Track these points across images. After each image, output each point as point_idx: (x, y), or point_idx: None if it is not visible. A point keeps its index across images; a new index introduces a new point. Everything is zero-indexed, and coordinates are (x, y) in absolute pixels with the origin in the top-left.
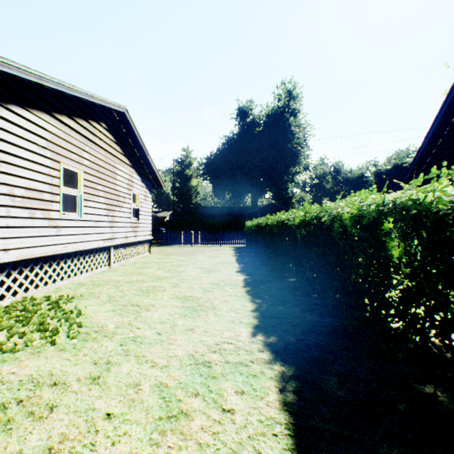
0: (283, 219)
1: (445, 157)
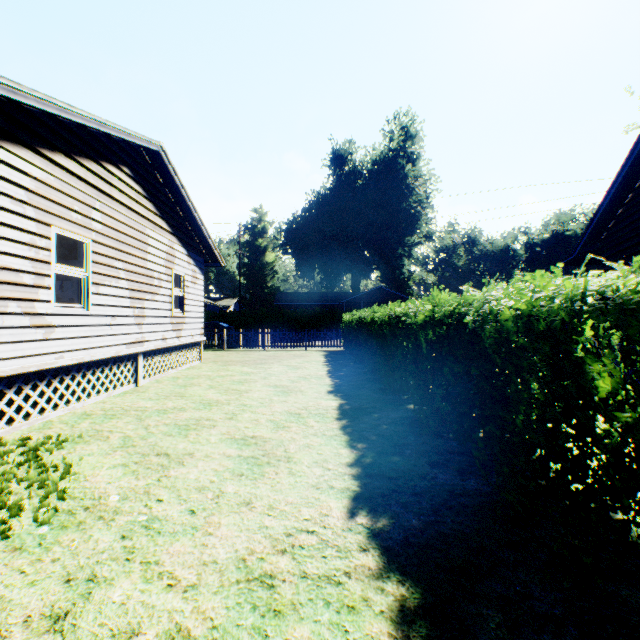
0: (398, 314)
1: (638, 221)
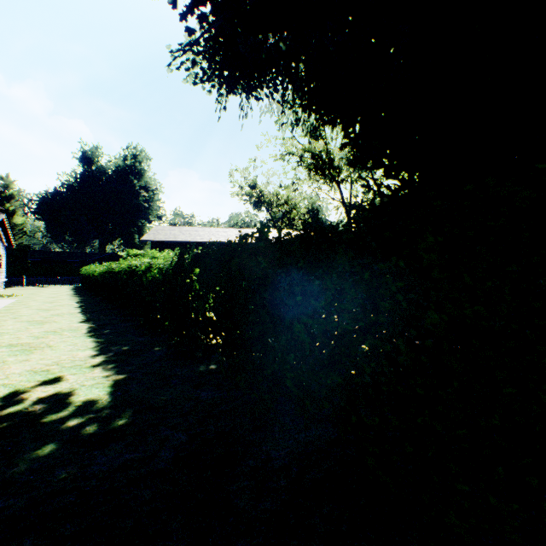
0: None
1: None
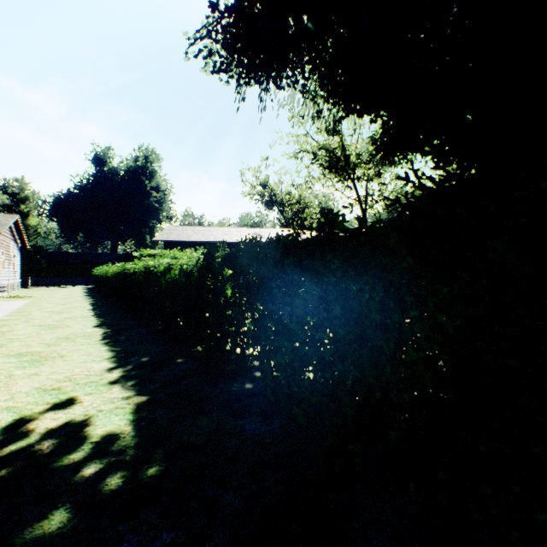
0: None
1: None
